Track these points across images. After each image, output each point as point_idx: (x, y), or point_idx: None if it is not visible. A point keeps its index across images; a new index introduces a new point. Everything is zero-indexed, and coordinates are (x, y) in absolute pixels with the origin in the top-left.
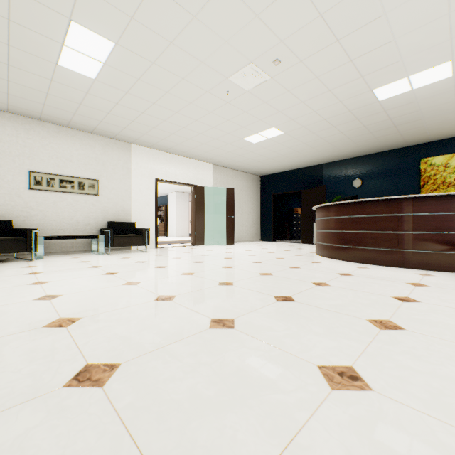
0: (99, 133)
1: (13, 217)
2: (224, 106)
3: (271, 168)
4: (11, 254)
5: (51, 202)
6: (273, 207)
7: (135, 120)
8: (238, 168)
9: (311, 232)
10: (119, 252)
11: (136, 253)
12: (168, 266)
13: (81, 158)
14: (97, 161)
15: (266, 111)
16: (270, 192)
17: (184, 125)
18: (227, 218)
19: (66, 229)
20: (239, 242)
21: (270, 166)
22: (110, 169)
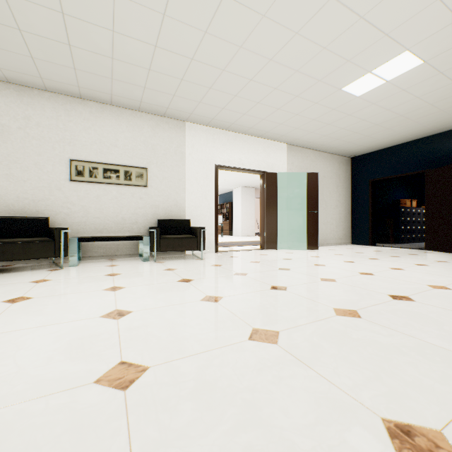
0: (147, 109)
1: (53, 214)
2: (322, 9)
3: (371, 142)
4: (50, 258)
5: (94, 196)
6: (371, 199)
7: (184, 77)
8: (321, 147)
9: (447, 233)
10: (169, 258)
11: (188, 260)
12: (223, 299)
13: (127, 142)
14: (145, 144)
15: (406, 4)
16: (366, 177)
17: (251, 75)
18: (308, 214)
19: (110, 228)
20: (321, 245)
21: (371, 139)
22: (161, 154)
